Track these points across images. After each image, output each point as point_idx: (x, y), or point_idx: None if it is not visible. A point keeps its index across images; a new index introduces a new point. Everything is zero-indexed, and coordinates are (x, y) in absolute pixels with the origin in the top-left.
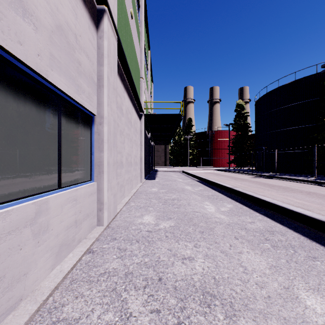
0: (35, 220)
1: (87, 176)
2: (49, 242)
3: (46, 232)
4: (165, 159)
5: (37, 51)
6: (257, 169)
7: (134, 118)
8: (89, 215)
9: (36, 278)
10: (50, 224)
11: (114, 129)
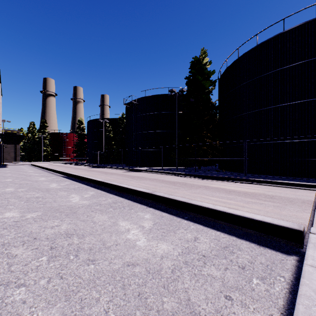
0: None
1: None
2: None
3: None
4: (15, 155)
5: None
6: (87, 162)
7: None
8: None
9: None
10: None
11: None
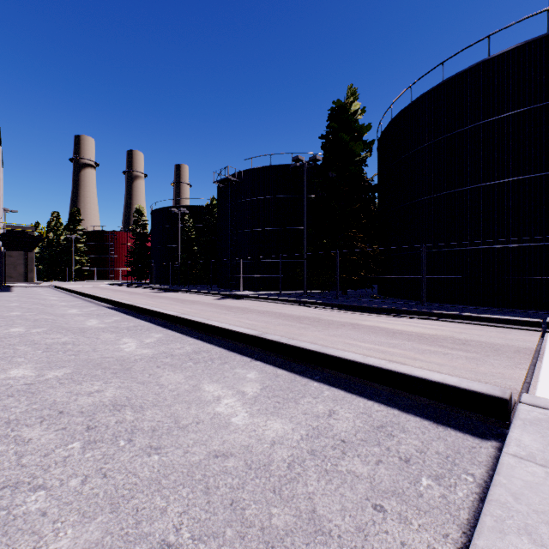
0: None
1: None
2: None
3: None
4: (26, 270)
5: None
6: (151, 282)
7: None
8: None
9: None
10: None
11: None
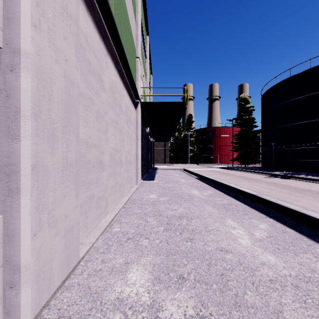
0: None
1: None
2: None
3: None
4: (164, 156)
5: None
6: (265, 167)
7: (127, 103)
8: None
9: None
10: None
11: (68, 97)
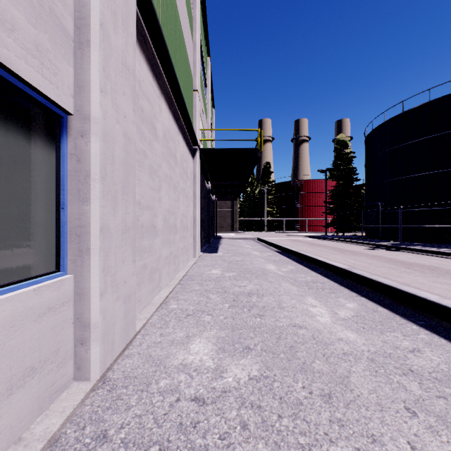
0: None
1: (43, 262)
2: None
3: None
4: (232, 221)
5: None
6: (369, 236)
7: (182, 152)
8: (37, 368)
9: None
10: None
11: (126, 155)
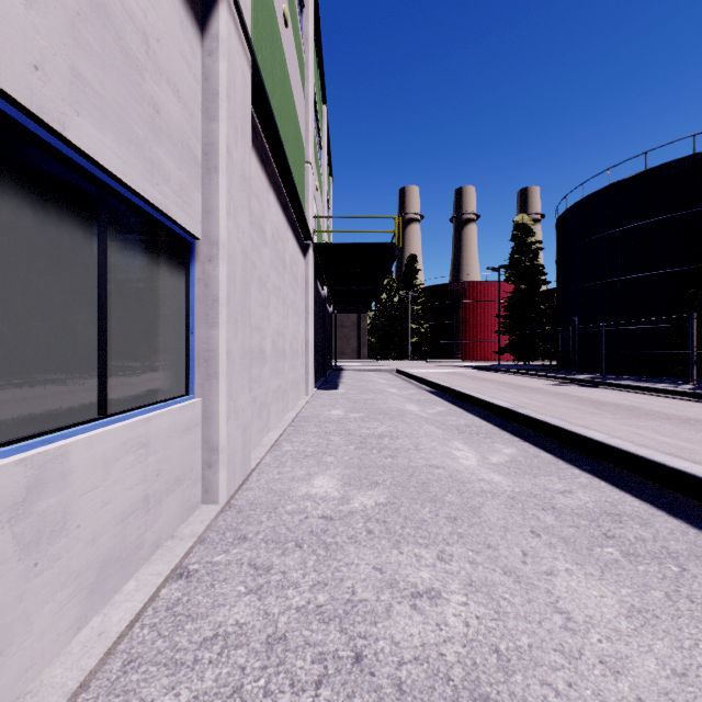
0: (25, 506)
1: (178, 385)
2: (68, 562)
3: (62, 536)
4: (358, 344)
5: (32, 55)
6: (562, 367)
7: (292, 252)
8: (181, 480)
9: (28, 660)
10: (71, 514)
11: (244, 274)
